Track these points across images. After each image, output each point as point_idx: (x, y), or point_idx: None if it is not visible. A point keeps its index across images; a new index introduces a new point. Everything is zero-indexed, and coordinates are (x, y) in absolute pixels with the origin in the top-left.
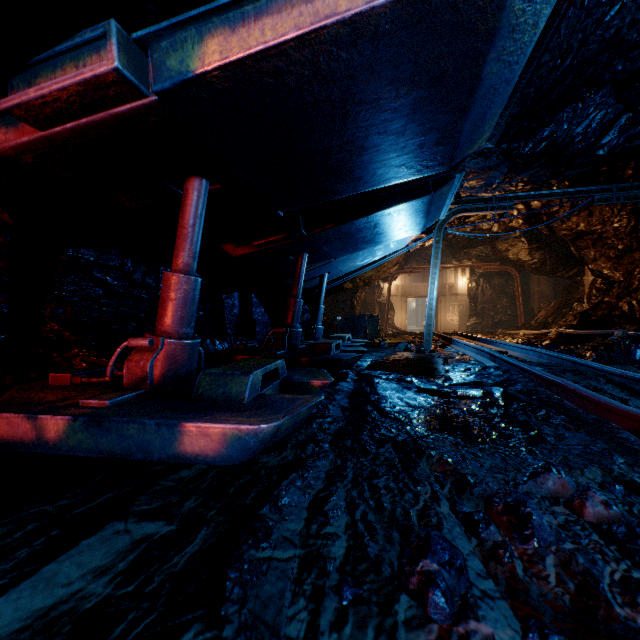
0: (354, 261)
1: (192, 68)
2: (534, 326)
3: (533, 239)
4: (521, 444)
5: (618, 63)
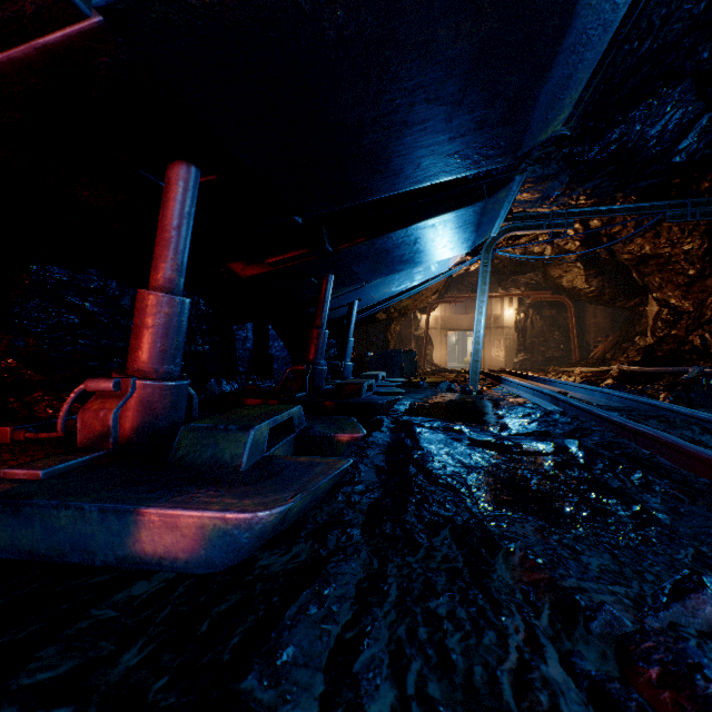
0: (389, 286)
1: None
2: (591, 363)
3: (590, 264)
4: (627, 526)
5: (704, 49)
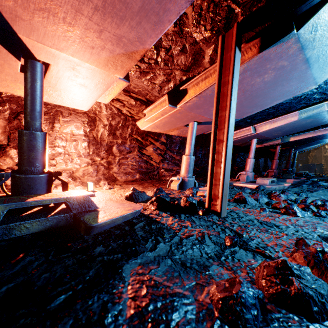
0: (309, 146)
1: (288, 140)
2: None
3: None
4: None
5: None
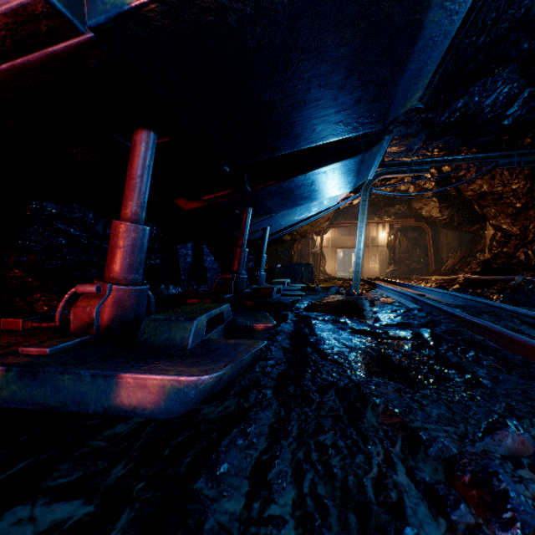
0: (292, 216)
1: (128, 0)
2: (443, 272)
3: (443, 199)
4: (460, 388)
5: (524, 42)
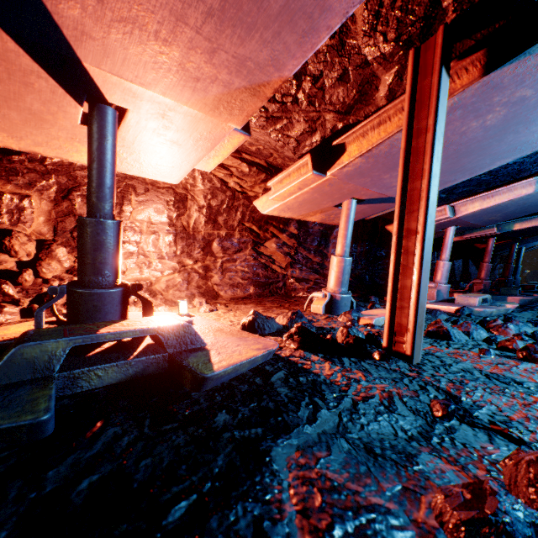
0: None
1: (511, 229)
2: None
3: None
4: None
5: None
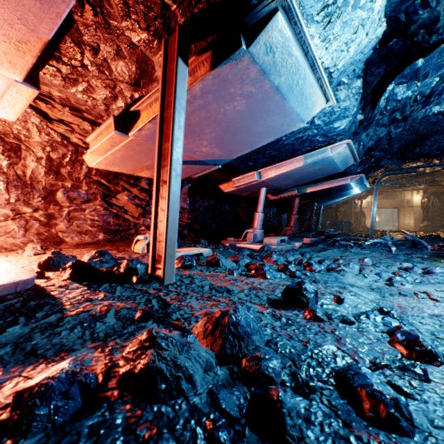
0: (334, 200)
1: (305, 192)
2: None
3: None
4: None
5: (440, 130)
